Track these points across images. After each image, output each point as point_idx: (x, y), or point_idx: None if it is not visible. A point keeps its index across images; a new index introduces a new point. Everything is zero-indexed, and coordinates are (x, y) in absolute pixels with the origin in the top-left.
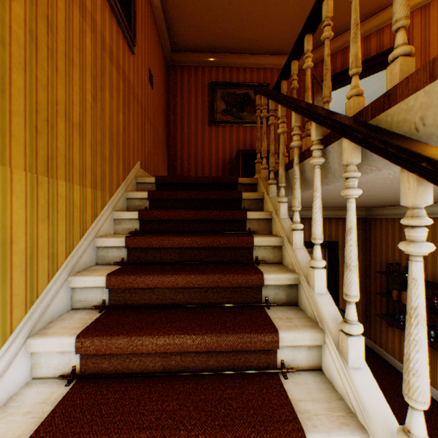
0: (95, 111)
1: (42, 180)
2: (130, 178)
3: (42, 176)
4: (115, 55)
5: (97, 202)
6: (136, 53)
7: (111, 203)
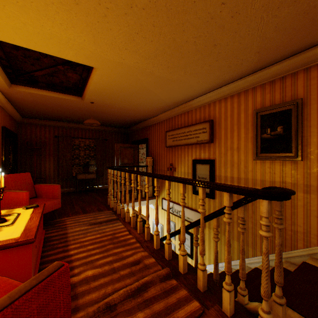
0: (247, 214)
1: (222, 235)
2: (293, 253)
3: (222, 234)
4: (267, 180)
5: (248, 251)
6: (314, 152)
7: (261, 257)
